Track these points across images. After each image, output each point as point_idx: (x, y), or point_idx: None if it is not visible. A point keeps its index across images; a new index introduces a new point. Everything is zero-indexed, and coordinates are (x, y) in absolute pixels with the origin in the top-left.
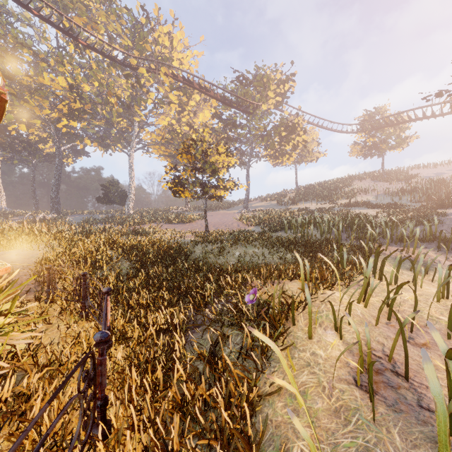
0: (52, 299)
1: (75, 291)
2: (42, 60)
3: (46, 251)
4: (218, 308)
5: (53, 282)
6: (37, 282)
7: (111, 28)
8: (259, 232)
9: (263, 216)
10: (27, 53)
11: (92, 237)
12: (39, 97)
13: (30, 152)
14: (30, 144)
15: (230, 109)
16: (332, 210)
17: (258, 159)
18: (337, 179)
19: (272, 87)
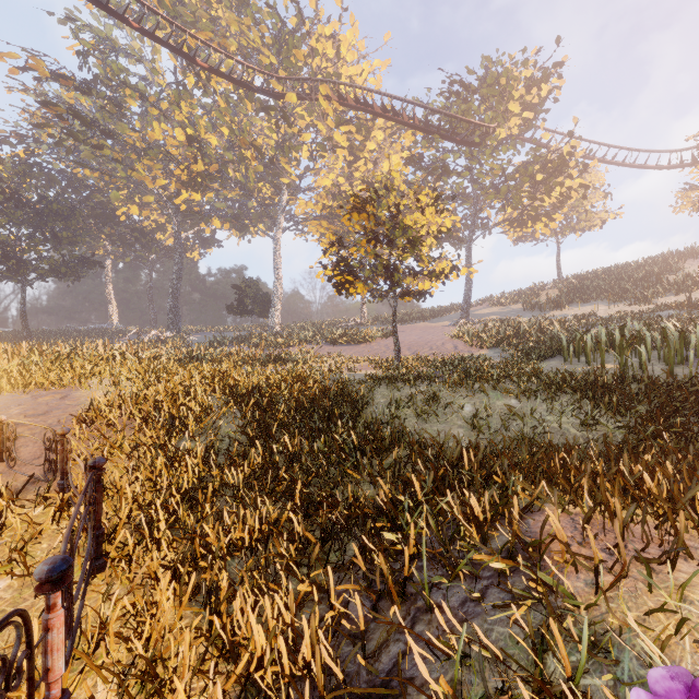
0: (61, 506)
1: (86, 499)
2: (152, 105)
3: (108, 393)
4: (458, 655)
5: (66, 468)
6: (47, 461)
7: (245, 41)
8: (505, 359)
9: (504, 330)
10: (131, 95)
11: (187, 368)
12: (150, 160)
13: (145, 246)
14: (143, 233)
15: (437, 144)
16: (651, 316)
17: (489, 228)
18: (643, 259)
19: (516, 94)
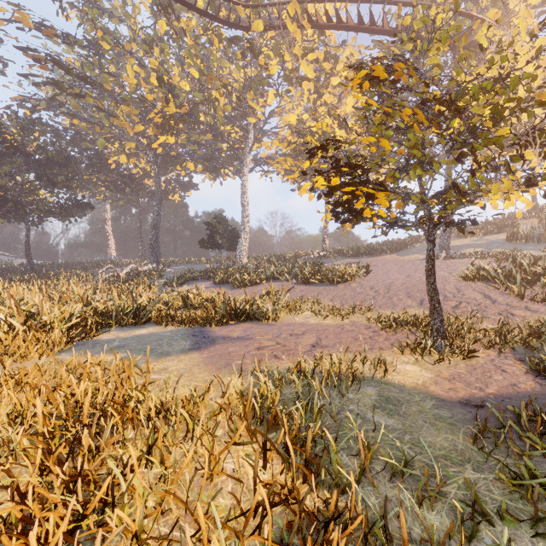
0: None
1: None
2: (128, 53)
3: None
4: None
5: None
6: None
7: None
8: None
9: None
10: (103, 36)
11: None
12: (126, 105)
13: (134, 190)
14: (131, 179)
15: None
16: None
17: None
18: None
19: None
